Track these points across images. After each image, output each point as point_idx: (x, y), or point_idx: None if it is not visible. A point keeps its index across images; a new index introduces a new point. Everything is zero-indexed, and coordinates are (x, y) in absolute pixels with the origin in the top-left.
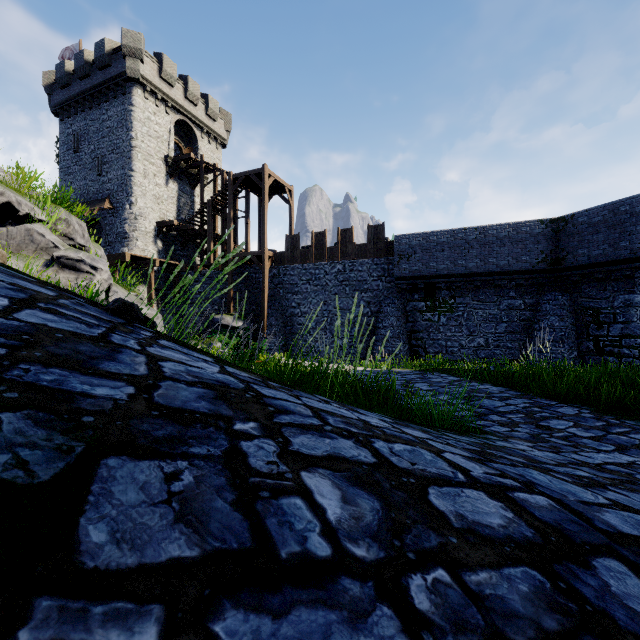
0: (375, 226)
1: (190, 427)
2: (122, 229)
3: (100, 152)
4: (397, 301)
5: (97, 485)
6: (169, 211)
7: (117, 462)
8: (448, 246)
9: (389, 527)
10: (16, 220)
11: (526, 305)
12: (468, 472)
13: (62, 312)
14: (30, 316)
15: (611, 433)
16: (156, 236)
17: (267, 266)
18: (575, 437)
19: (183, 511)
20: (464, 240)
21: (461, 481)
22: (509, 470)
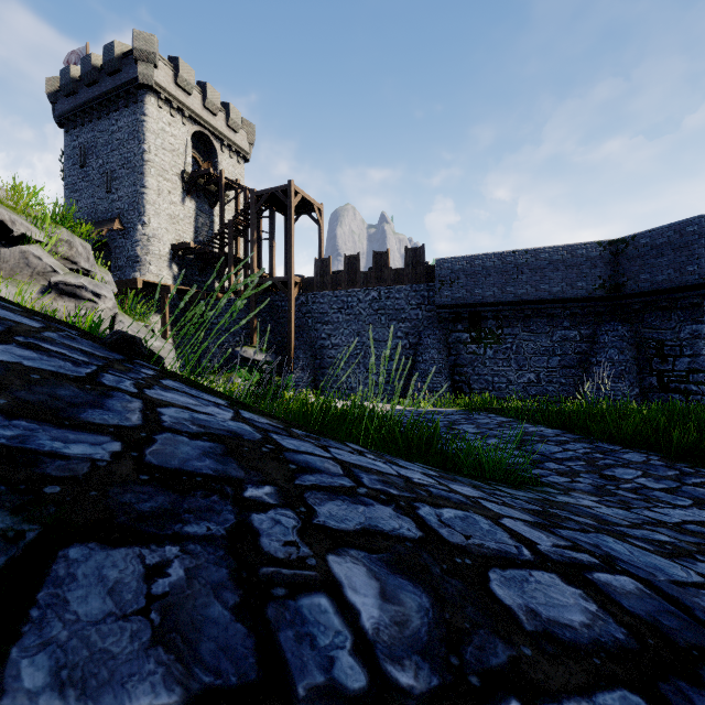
0: (414, 249)
1: (188, 496)
2: (133, 252)
3: (109, 167)
4: (438, 332)
5: (47, 591)
6: (186, 232)
7: (82, 552)
8: (495, 271)
9: (443, 635)
10: (10, 241)
11: (582, 336)
12: (534, 546)
13: (44, 347)
14: (2, 353)
15: (686, 484)
16: (171, 260)
17: (294, 293)
18: (645, 489)
19: (165, 625)
20: (513, 264)
21: (528, 559)
22: (581, 539)
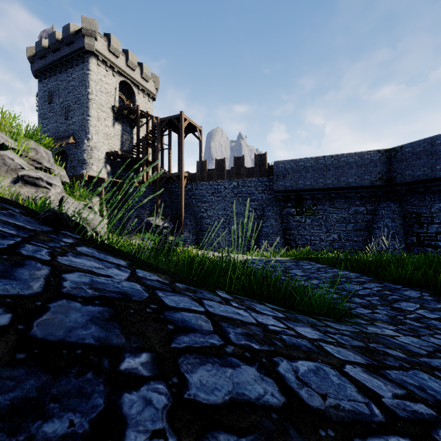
0: (260, 155)
1: (60, 376)
2: (82, 157)
3: (67, 103)
4: (275, 208)
5: None
6: (115, 144)
7: None
8: (312, 169)
9: None
10: None
11: (367, 211)
12: (380, 399)
13: None
14: None
15: None
16: (106, 162)
17: (184, 183)
18: (425, 318)
19: None
20: (323, 164)
21: (380, 421)
22: (407, 381)
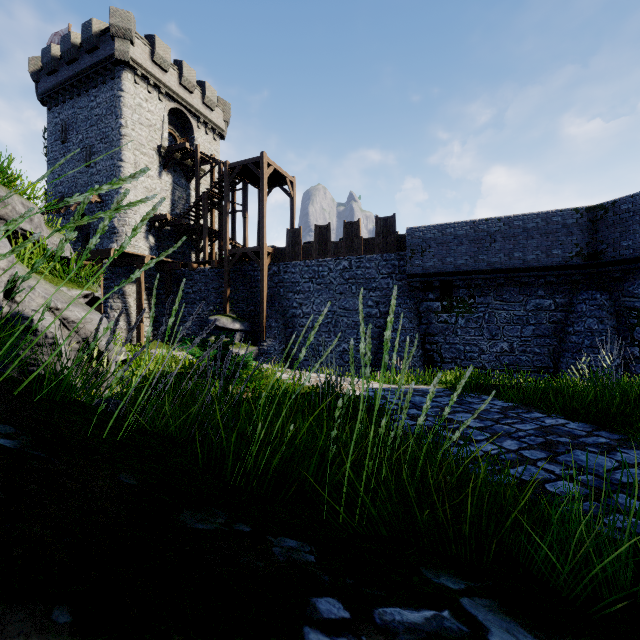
0: (384, 218)
1: None
2: (111, 224)
3: (88, 142)
4: (409, 301)
5: None
6: (162, 205)
7: None
8: (467, 239)
9: None
10: None
11: (557, 305)
12: None
13: None
14: None
15: None
16: (148, 231)
17: (266, 263)
18: None
19: None
20: (485, 232)
21: None
22: None
